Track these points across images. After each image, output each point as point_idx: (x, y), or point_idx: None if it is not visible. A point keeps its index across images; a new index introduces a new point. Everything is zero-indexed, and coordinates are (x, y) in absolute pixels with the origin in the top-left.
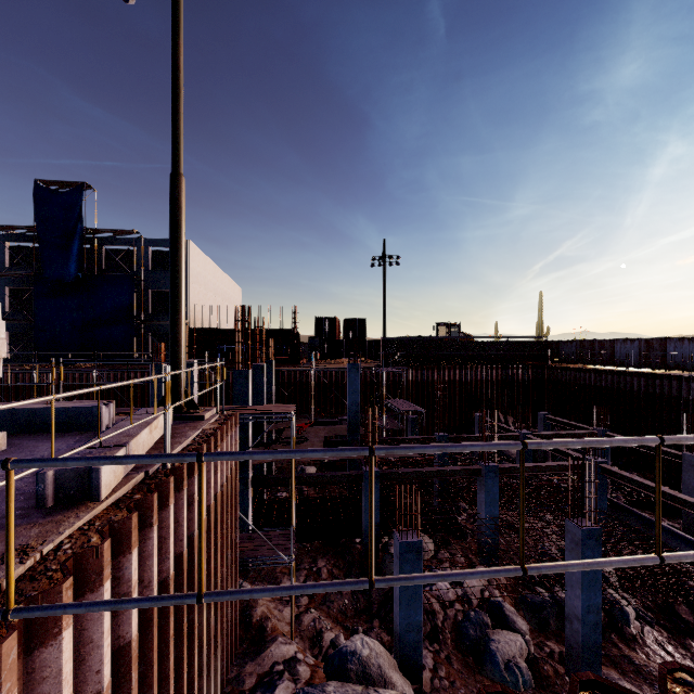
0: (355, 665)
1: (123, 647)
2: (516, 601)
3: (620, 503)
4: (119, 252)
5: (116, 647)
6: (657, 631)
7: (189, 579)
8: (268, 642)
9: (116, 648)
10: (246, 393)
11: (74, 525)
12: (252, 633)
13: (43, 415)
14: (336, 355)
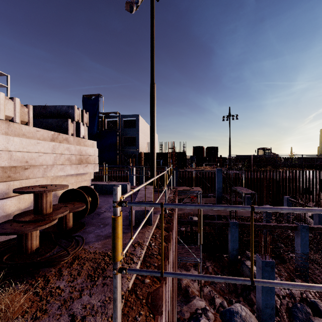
0: (238, 319)
1: None
2: None
3: None
4: (111, 121)
5: None
6: None
7: None
8: (191, 298)
9: None
10: (173, 181)
11: (150, 235)
12: (182, 292)
13: (106, 187)
14: (203, 164)
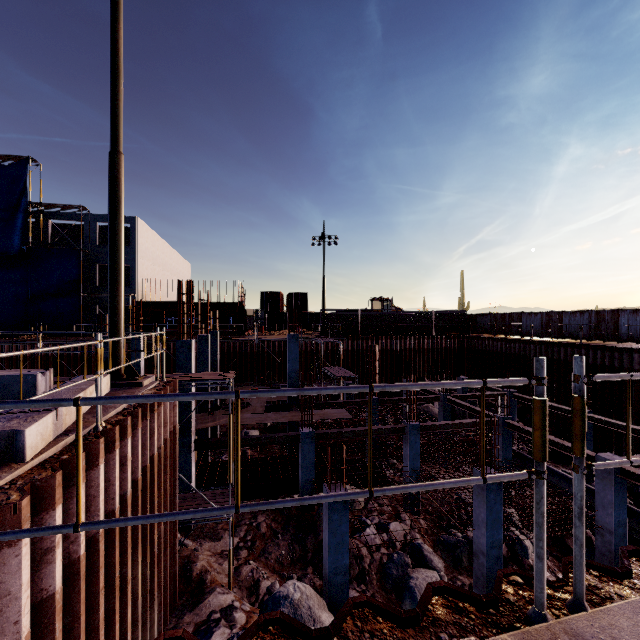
0: (287, 608)
1: (45, 600)
2: (435, 542)
3: (523, 454)
4: (66, 226)
5: (38, 600)
6: (551, 561)
7: (122, 536)
8: (207, 593)
9: (38, 601)
10: (189, 361)
11: None
12: (191, 586)
13: None
14: (280, 326)
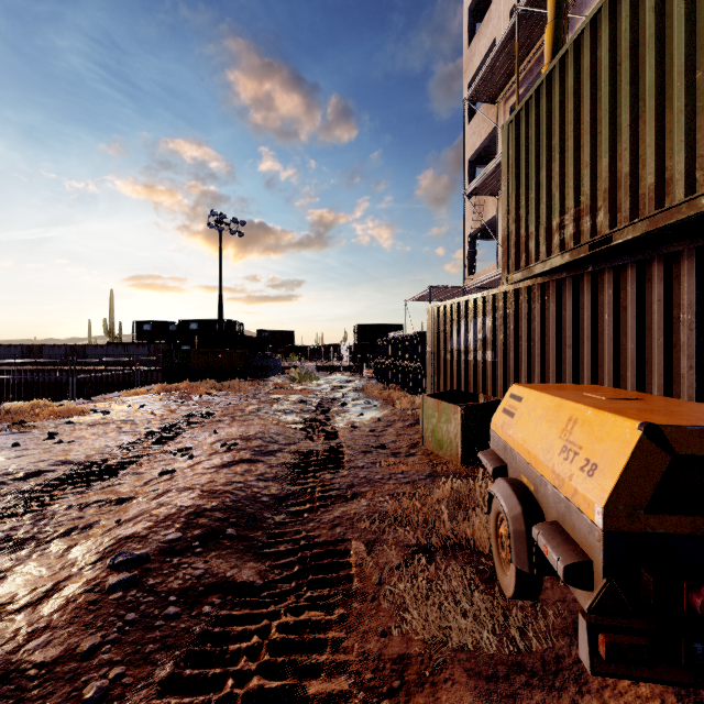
0: None
1: None
2: None
3: None
4: None
5: None
6: None
7: None
8: None
9: None
10: None
11: None
12: None
13: None
14: None
